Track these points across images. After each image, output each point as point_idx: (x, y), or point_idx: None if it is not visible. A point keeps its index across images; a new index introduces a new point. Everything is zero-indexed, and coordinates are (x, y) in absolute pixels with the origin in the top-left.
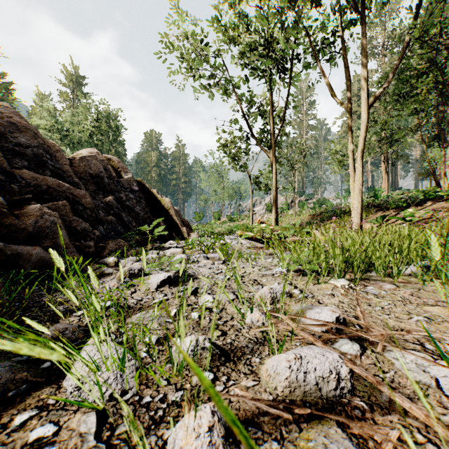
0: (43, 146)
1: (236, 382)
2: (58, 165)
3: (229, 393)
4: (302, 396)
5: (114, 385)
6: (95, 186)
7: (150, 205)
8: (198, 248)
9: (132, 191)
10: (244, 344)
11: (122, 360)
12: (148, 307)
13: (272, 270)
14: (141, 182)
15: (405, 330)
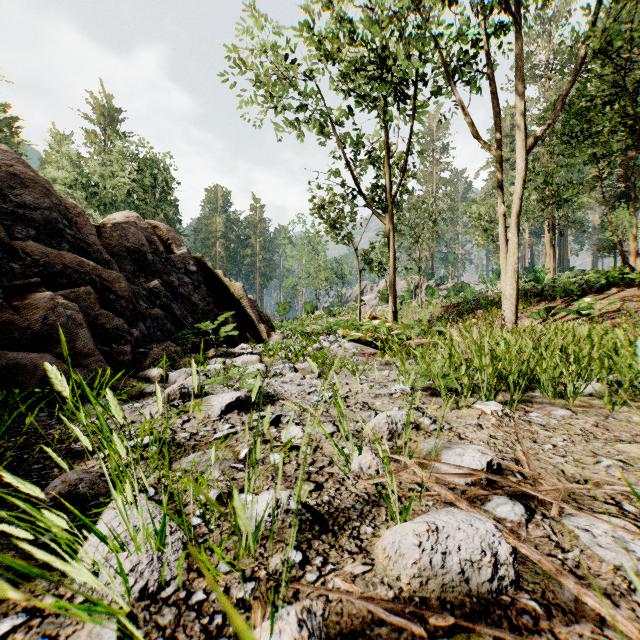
0: (59, 208)
1: (337, 567)
2: (80, 235)
3: (326, 586)
4: (439, 590)
5: (148, 574)
6: (133, 265)
7: (213, 293)
8: (283, 355)
9: (188, 273)
10: (349, 504)
11: (161, 533)
12: (206, 445)
13: (389, 388)
14: (200, 260)
15: (592, 482)
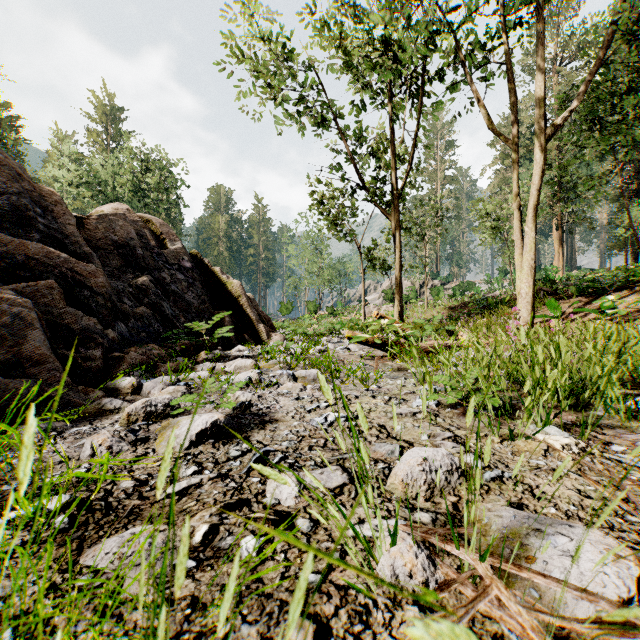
0: (32, 195)
1: None
2: (57, 225)
3: None
4: None
5: None
6: (120, 260)
7: (210, 291)
8: (281, 359)
9: (182, 269)
10: None
11: None
12: (151, 507)
13: (410, 403)
14: (197, 256)
15: None
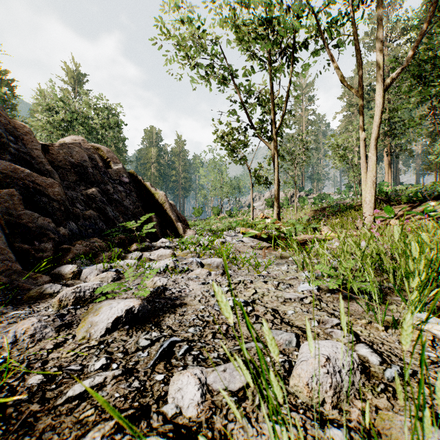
0: (7, 127)
1: None
2: (26, 149)
3: None
4: None
5: None
6: (76, 176)
7: (143, 199)
8: (192, 249)
9: (122, 183)
10: None
11: None
12: (47, 416)
13: (295, 288)
14: (133, 174)
15: None
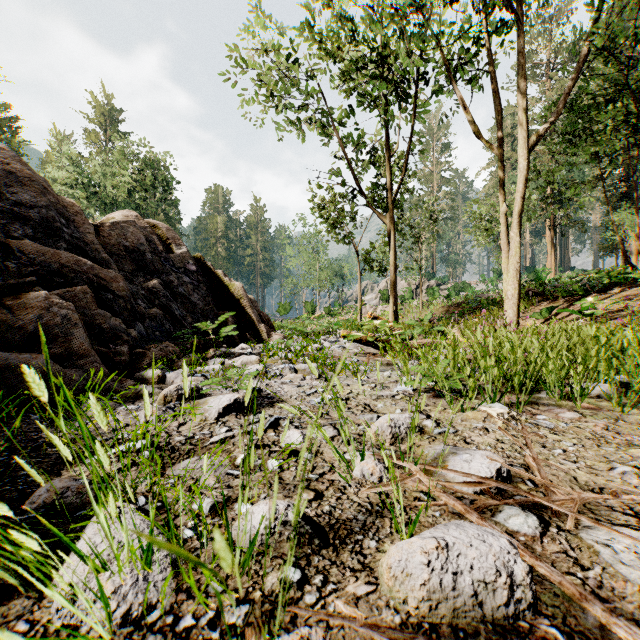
0: (56, 207)
1: (339, 587)
2: (78, 233)
3: (327, 609)
4: (450, 615)
5: (132, 596)
6: (132, 264)
7: (213, 293)
8: (283, 355)
9: (188, 273)
10: (351, 515)
11: (147, 550)
12: (202, 449)
13: (391, 389)
14: (200, 259)
15: (608, 491)
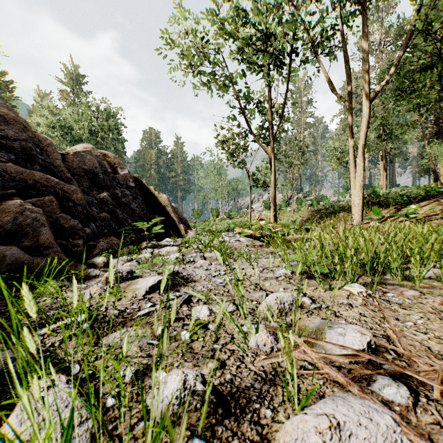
0: (33, 140)
1: None
2: (49, 159)
3: None
4: None
5: None
6: (89, 182)
7: (147, 202)
8: (195, 247)
9: (129, 188)
10: (249, 383)
11: (67, 428)
12: (130, 321)
13: (275, 272)
14: (138, 179)
15: None
